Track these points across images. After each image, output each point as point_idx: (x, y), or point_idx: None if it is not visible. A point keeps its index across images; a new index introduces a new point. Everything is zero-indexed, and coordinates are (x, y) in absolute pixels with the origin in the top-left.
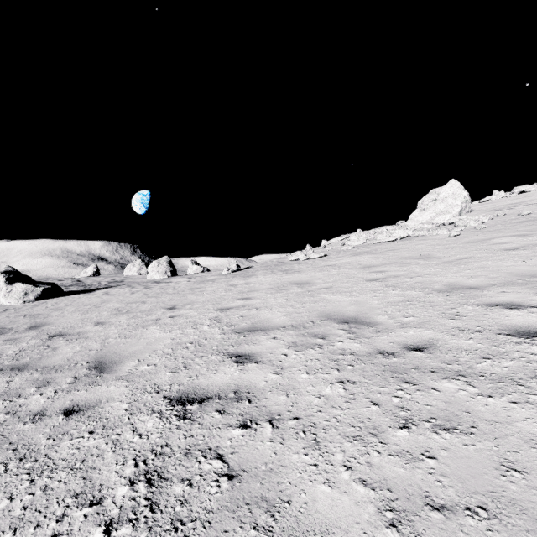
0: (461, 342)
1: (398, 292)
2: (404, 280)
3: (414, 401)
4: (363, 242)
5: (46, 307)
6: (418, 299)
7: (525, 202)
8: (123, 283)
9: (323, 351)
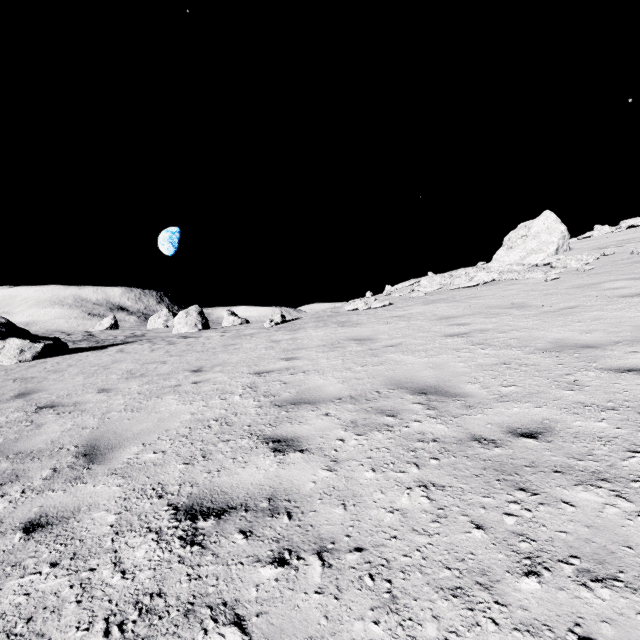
0: (590, 425)
1: (489, 351)
2: (495, 336)
3: (539, 523)
4: (437, 288)
5: (44, 368)
6: (517, 362)
7: (638, 238)
8: (144, 337)
9: (394, 435)
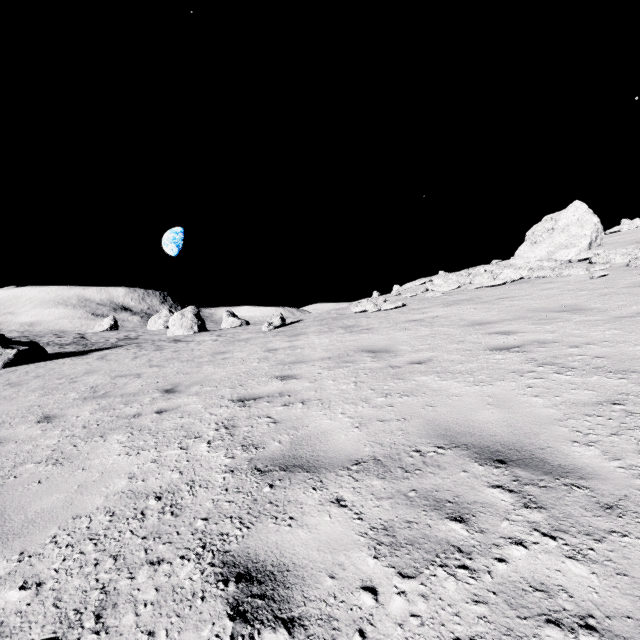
0: None
1: (571, 378)
2: (567, 351)
3: None
4: (455, 287)
5: (7, 380)
6: (636, 400)
7: None
8: (136, 341)
9: (481, 586)
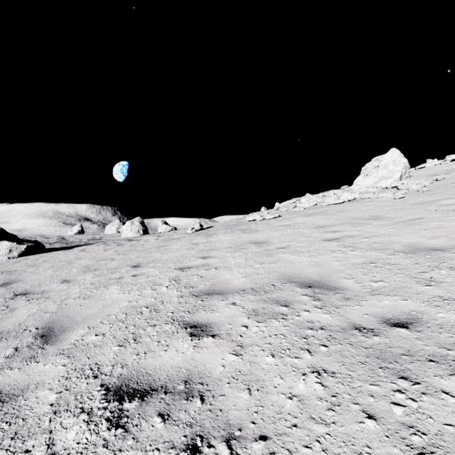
0: (451, 317)
1: (357, 253)
2: (361, 240)
3: (426, 415)
4: (313, 204)
5: (25, 263)
6: (381, 261)
7: None
8: (101, 240)
9: (288, 322)
